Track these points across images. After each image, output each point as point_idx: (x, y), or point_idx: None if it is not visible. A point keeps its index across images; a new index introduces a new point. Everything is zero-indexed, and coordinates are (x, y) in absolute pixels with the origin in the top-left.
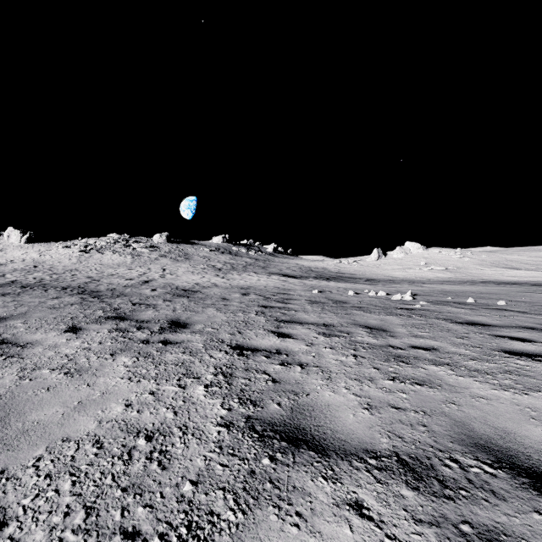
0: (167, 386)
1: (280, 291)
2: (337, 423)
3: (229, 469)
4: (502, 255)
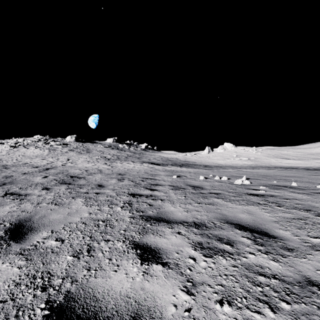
0: None
1: (148, 177)
2: None
3: None
4: (278, 151)
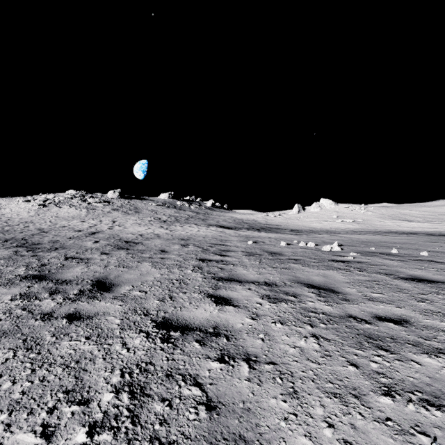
0: (20, 433)
1: (218, 242)
2: None
3: None
4: (397, 210)
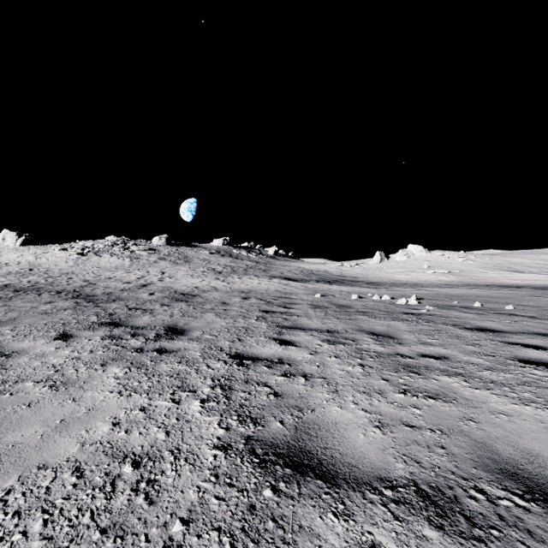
0: (160, 401)
1: (282, 295)
2: (346, 444)
3: (226, 503)
4: (505, 258)
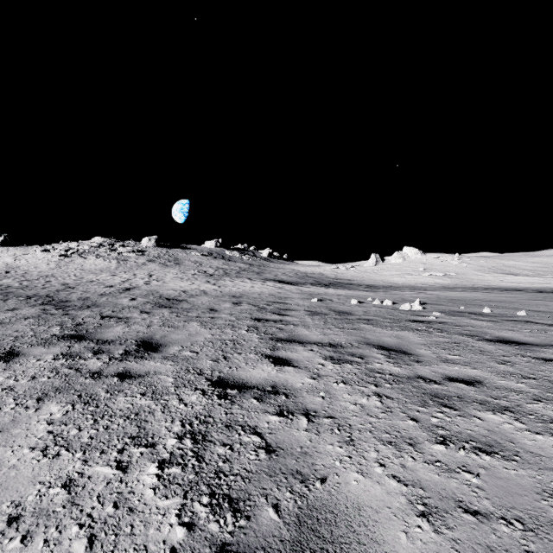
0: (98, 466)
1: (276, 300)
2: None
3: None
4: (500, 260)
